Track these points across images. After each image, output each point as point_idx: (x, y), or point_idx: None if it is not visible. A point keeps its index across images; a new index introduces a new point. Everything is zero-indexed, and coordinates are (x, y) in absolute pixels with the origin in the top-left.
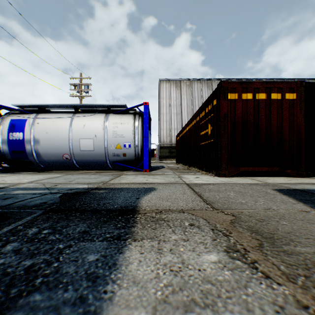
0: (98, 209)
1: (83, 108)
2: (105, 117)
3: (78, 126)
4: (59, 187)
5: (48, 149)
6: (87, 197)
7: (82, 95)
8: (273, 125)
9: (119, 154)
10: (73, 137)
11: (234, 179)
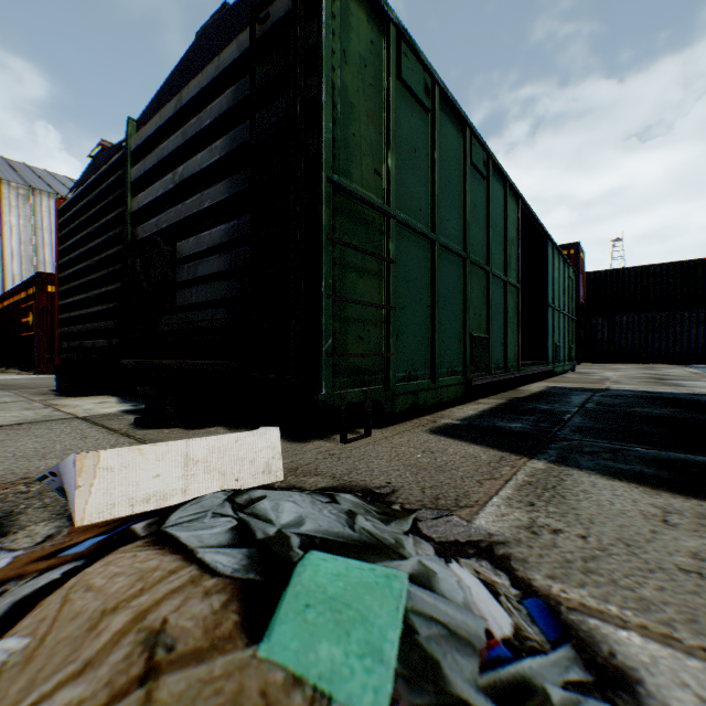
0: None
1: None
2: None
3: None
4: None
5: None
6: None
7: None
8: None
9: None
10: None
11: (55, 375)
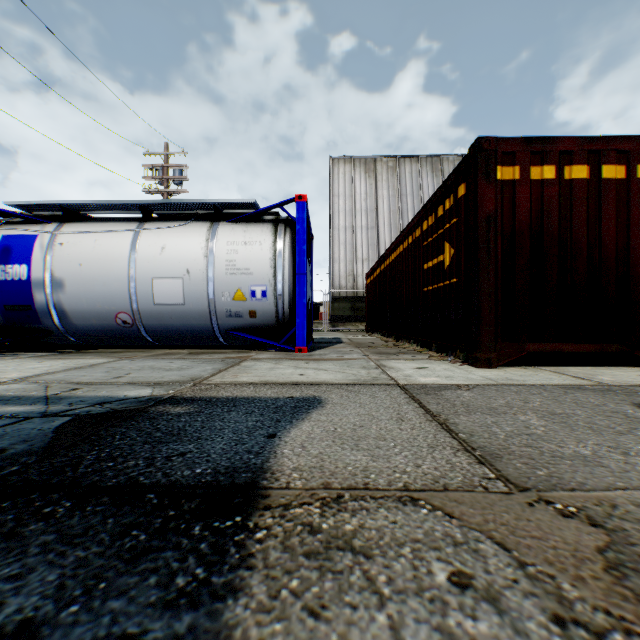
0: (140, 485)
1: (162, 211)
2: (209, 230)
3: (150, 250)
4: (78, 394)
5: (83, 302)
6: (132, 429)
7: (170, 190)
8: (607, 241)
9: (242, 312)
10: (138, 274)
11: (514, 372)
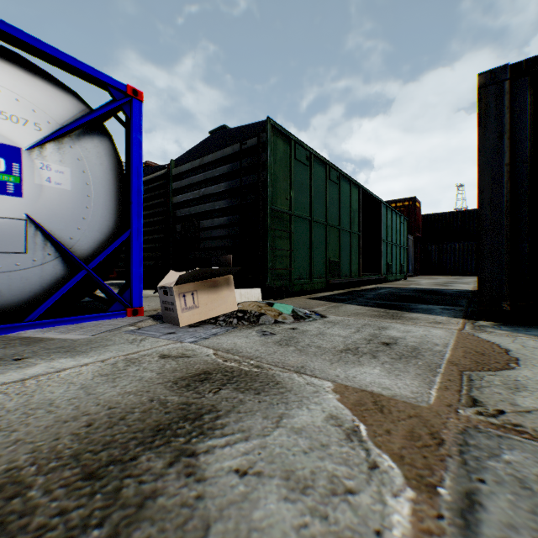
0: None
1: None
2: None
3: None
4: None
5: None
6: None
7: None
8: None
9: None
10: None
11: None
